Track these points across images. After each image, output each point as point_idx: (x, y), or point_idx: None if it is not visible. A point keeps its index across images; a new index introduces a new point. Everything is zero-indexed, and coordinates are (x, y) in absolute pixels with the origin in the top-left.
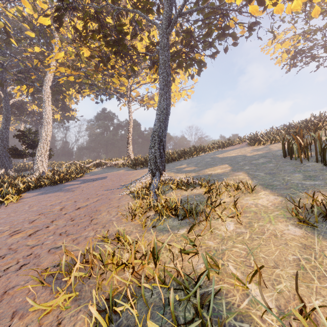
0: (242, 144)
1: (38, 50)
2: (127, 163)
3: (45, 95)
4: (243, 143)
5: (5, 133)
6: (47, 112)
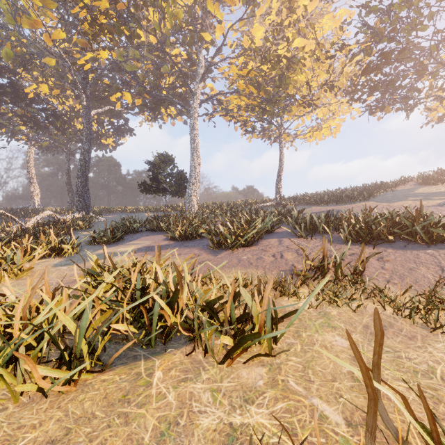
0: (410, 185)
1: (175, 52)
2: (289, 202)
3: (195, 114)
4: (408, 185)
5: (89, 158)
6: (197, 136)
